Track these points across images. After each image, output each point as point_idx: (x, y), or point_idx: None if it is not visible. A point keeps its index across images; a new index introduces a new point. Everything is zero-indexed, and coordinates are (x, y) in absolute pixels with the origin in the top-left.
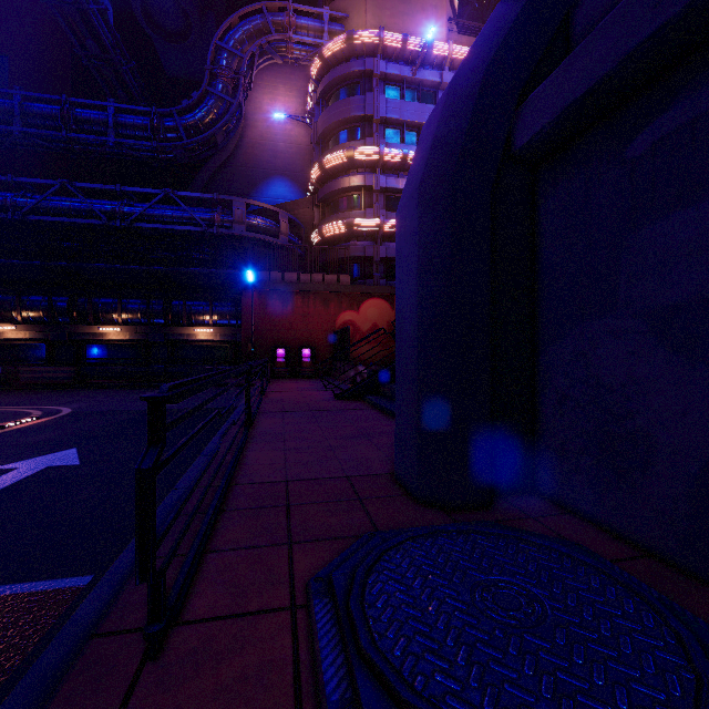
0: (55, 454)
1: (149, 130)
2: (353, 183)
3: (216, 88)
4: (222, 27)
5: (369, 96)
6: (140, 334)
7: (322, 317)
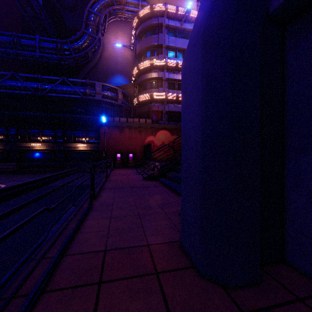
0: None
1: (55, 49)
2: (153, 76)
3: (88, 30)
4: (91, 1)
5: (160, 35)
6: (51, 146)
7: (138, 139)
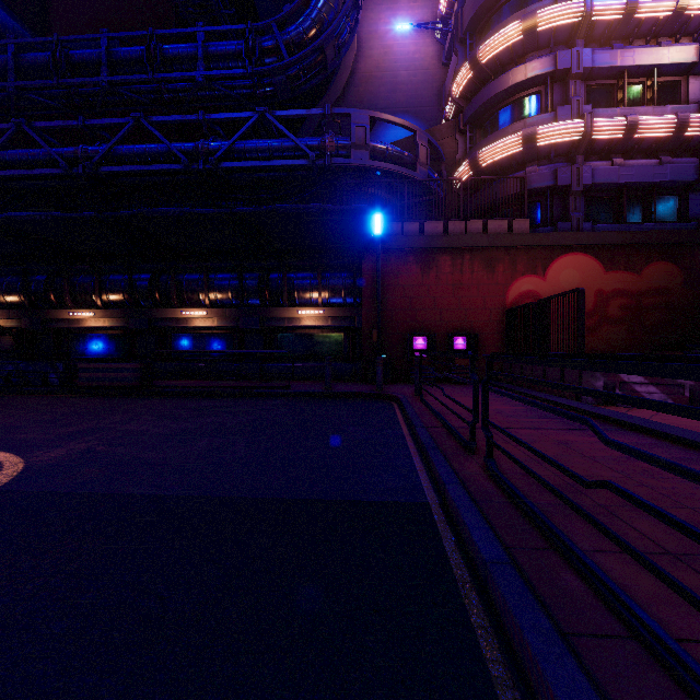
0: None
1: (243, 53)
2: (533, 71)
3: None
4: None
5: None
6: (230, 318)
7: (484, 287)
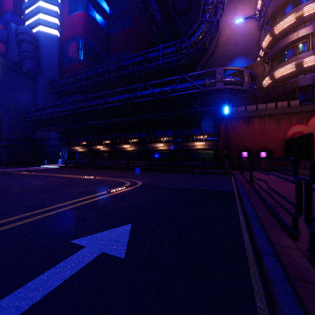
0: (116, 230)
1: (174, 52)
2: (301, 34)
3: (205, 17)
4: None
5: None
6: (171, 146)
7: (275, 131)
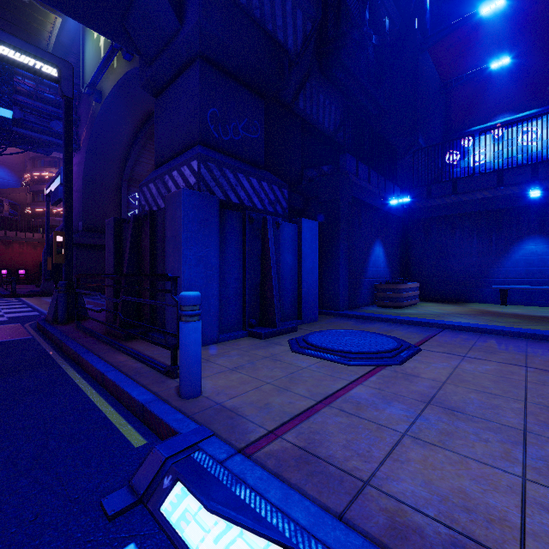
0: None
1: None
2: None
3: None
4: None
5: None
6: None
7: (33, 254)
